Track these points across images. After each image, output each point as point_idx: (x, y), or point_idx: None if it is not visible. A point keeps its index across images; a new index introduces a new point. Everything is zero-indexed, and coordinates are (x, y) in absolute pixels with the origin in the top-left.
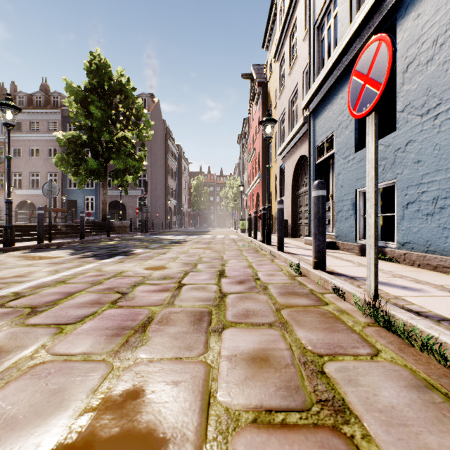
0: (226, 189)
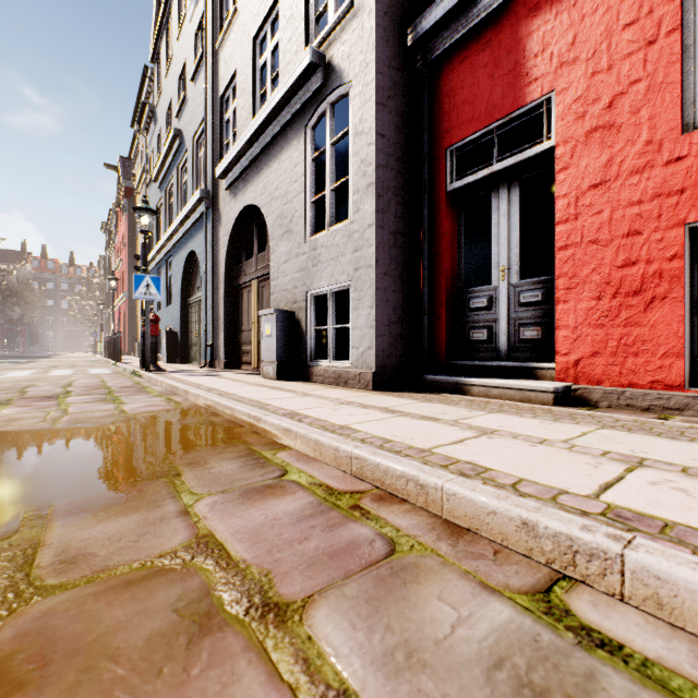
0: (81, 290)
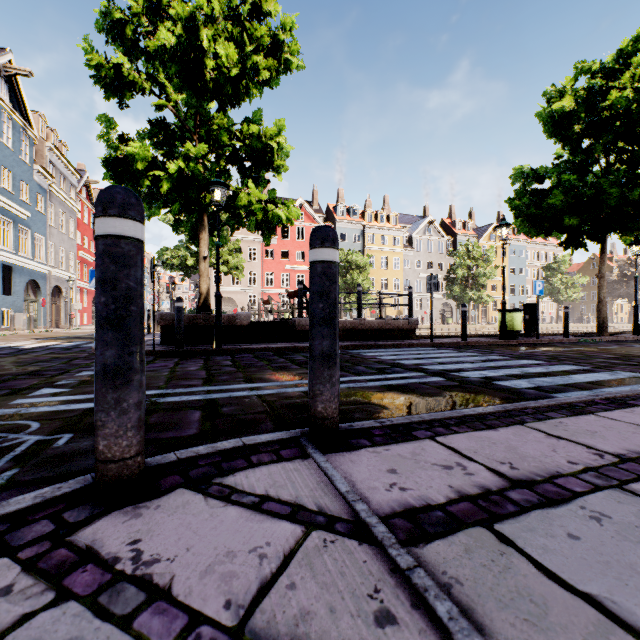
0: None
